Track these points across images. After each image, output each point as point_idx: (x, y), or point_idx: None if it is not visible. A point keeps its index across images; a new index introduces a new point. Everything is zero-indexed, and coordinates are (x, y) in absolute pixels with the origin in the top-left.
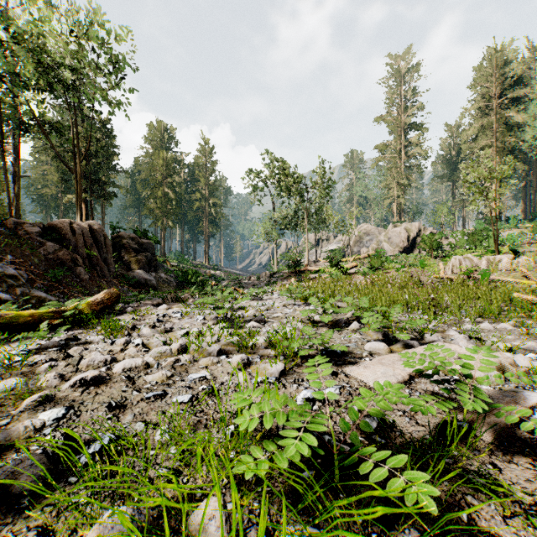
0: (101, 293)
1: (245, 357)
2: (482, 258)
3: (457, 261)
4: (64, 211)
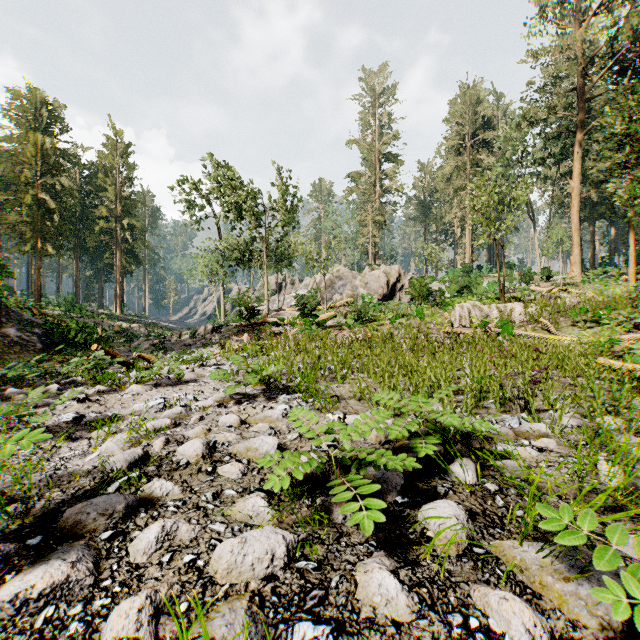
0: None
1: None
2: (491, 306)
3: (466, 310)
4: None
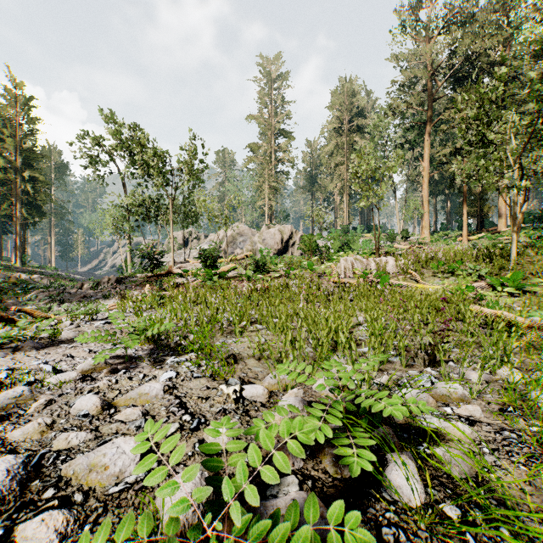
0: None
1: None
2: (369, 259)
3: (350, 262)
4: None
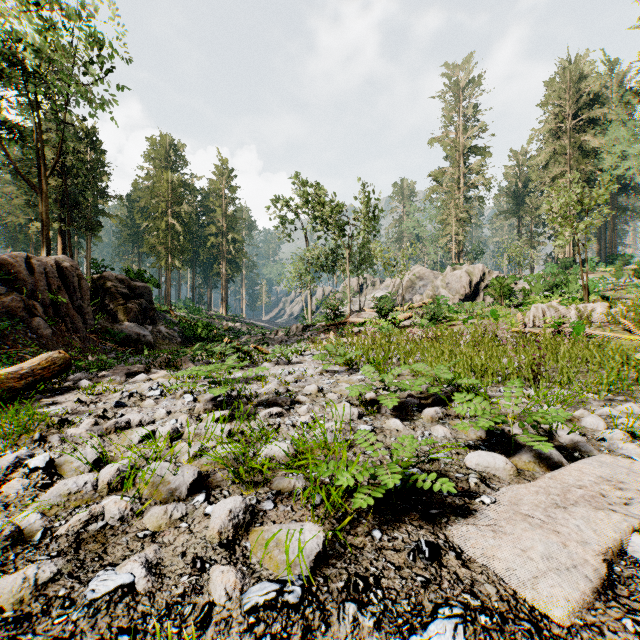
0: (38, 358)
1: (240, 506)
2: (570, 306)
3: (540, 310)
4: (37, 245)
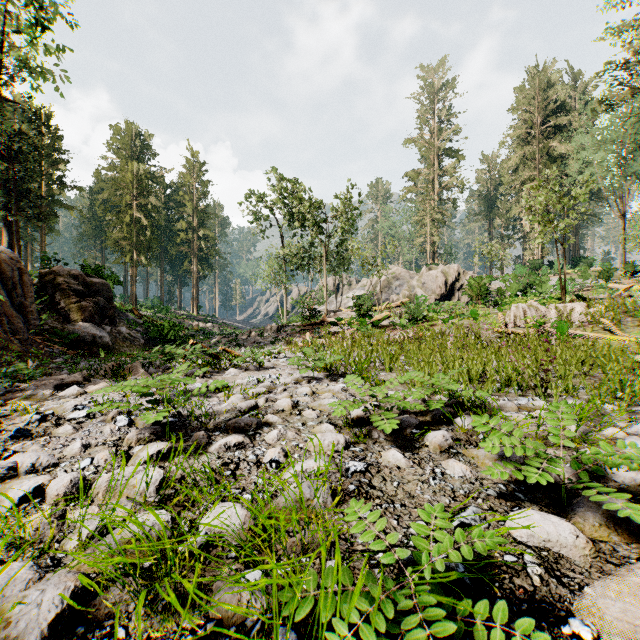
0: None
1: None
2: (549, 306)
3: (521, 310)
4: None
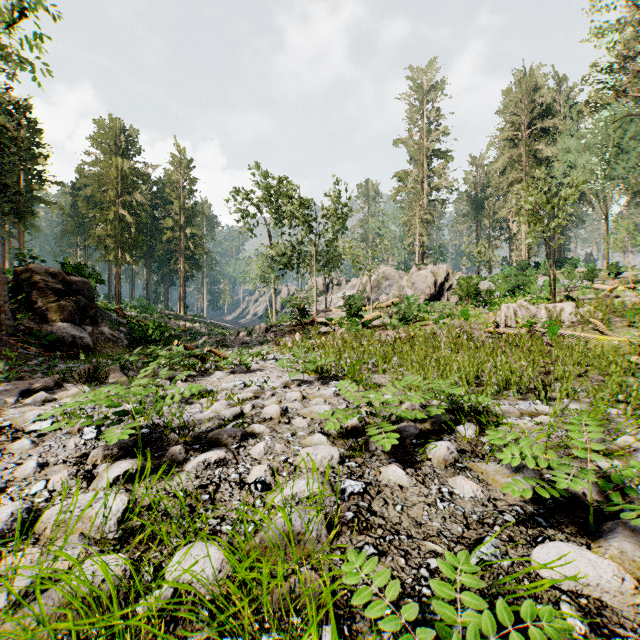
0: None
1: None
2: (539, 306)
3: (512, 310)
4: None
